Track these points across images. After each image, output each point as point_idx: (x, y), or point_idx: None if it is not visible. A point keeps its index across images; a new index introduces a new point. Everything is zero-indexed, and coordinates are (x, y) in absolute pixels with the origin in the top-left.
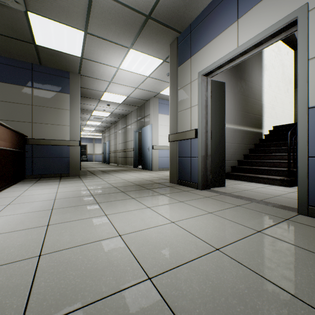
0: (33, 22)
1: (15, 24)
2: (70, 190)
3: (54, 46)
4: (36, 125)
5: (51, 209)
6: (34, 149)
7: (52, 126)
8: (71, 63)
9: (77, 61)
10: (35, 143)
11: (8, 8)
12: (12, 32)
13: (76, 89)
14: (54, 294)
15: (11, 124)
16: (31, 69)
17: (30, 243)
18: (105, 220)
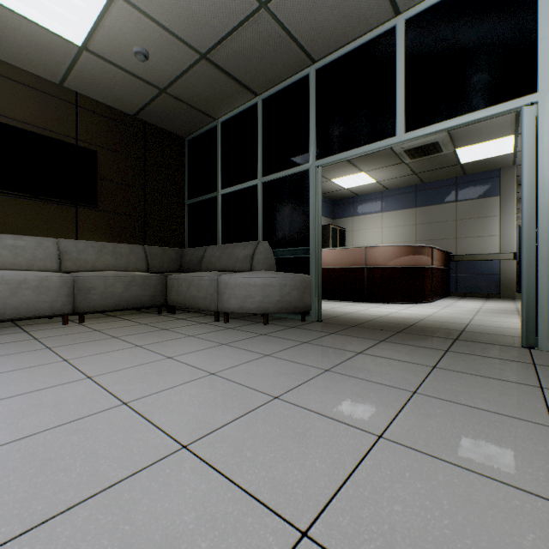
0: (459, 153)
1: (444, 160)
2: (494, 306)
3: (479, 157)
4: (459, 240)
5: (476, 311)
6: (457, 266)
7: (476, 239)
8: (500, 161)
9: (507, 157)
10: (458, 259)
11: (440, 155)
12: (441, 165)
13: (508, 187)
14: (478, 324)
15: (437, 243)
16: (454, 183)
17: (465, 317)
18: (516, 319)
